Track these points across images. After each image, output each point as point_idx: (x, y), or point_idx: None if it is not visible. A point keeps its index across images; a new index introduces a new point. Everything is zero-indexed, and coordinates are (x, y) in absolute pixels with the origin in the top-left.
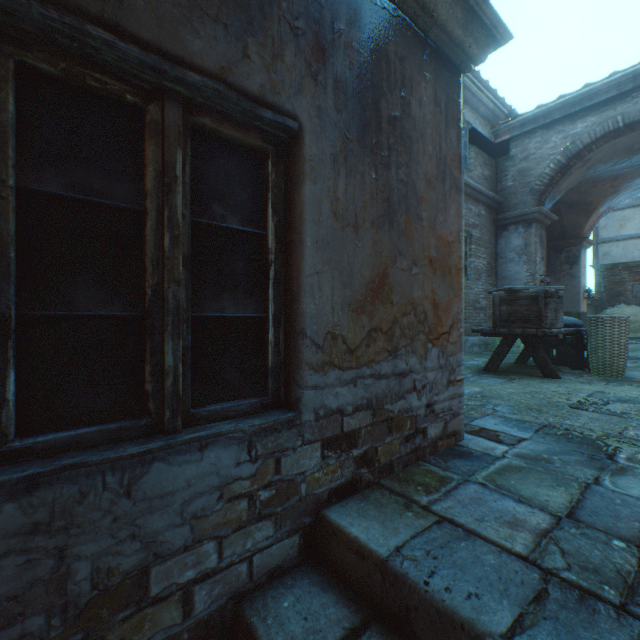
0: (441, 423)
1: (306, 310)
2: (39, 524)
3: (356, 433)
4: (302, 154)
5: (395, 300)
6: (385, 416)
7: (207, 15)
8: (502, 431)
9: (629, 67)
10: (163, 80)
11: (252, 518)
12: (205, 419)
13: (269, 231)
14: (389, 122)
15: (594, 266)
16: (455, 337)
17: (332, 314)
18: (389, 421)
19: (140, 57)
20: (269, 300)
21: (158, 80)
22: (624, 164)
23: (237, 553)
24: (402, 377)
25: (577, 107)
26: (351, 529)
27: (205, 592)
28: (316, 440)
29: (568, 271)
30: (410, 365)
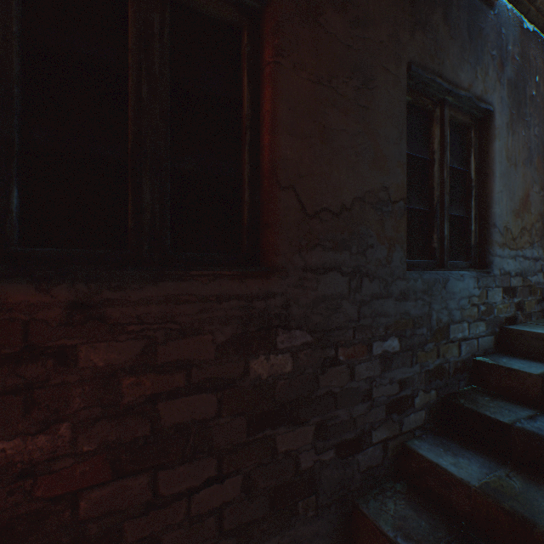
0: None
1: (496, 212)
2: (425, 290)
3: (515, 289)
4: (493, 125)
5: (532, 211)
6: (527, 283)
7: (464, 60)
8: None
9: None
10: (446, 96)
11: (478, 318)
12: (451, 266)
13: (471, 170)
14: (529, 99)
15: None
16: None
17: (505, 216)
18: (529, 287)
19: (447, 88)
20: (471, 208)
21: (443, 96)
22: None
23: (473, 334)
24: (535, 261)
25: None
26: (533, 331)
27: (464, 347)
28: (499, 287)
29: None
30: (539, 255)
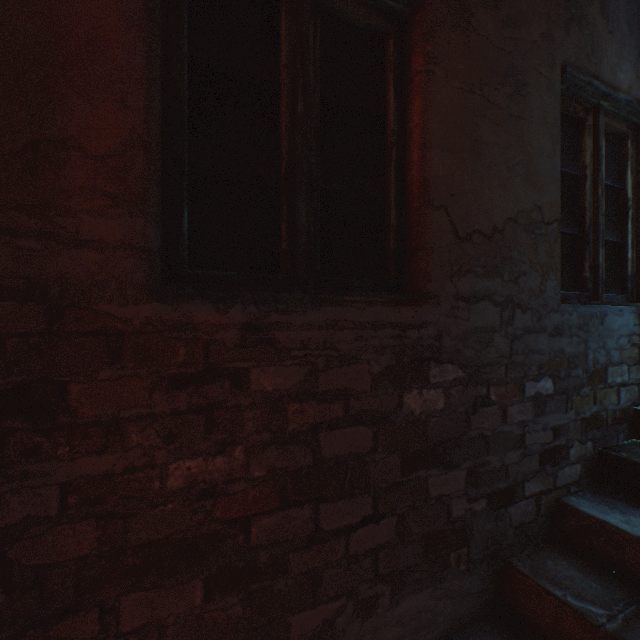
0: None
1: None
2: (580, 326)
3: None
4: None
5: None
6: None
7: (623, 58)
8: None
9: None
10: (601, 101)
11: (638, 361)
12: (605, 300)
13: (627, 187)
14: None
15: None
16: None
17: None
18: None
19: (604, 91)
20: (627, 232)
21: (597, 101)
22: None
23: (633, 379)
24: None
25: None
26: None
27: (623, 394)
28: None
29: None
30: None
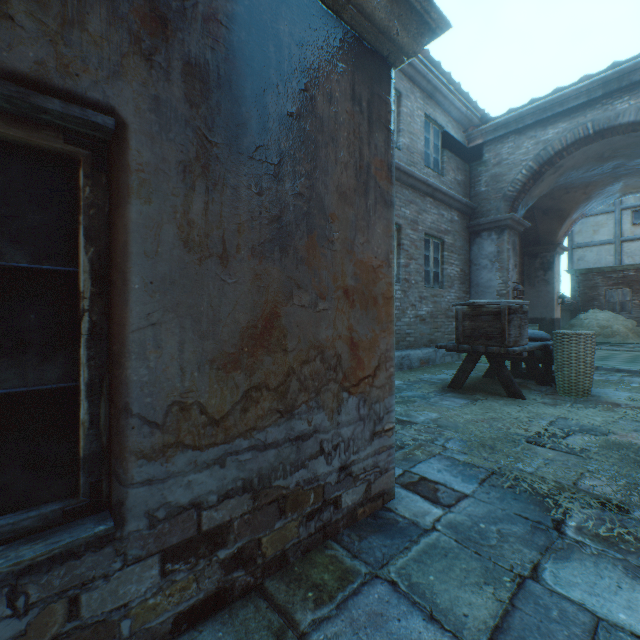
0: (362, 486)
1: (132, 378)
2: None
3: (225, 528)
4: (126, 162)
5: (291, 346)
6: (274, 495)
7: None
8: (443, 483)
9: (599, 73)
10: None
11: None
12: None
13: (81, 268)
14: (281, 121)
15: (569, 271)
16: (383, 379)
17: (181, 377)
18: (281, 500)
19: None
20: (81, 363)
21: None
22: (595, 171)
23: None
24: (302, 441)
25: (548, 113)
26: None
27: None
28: (151, 554)
29: (543, 277)
30: (315, 424)
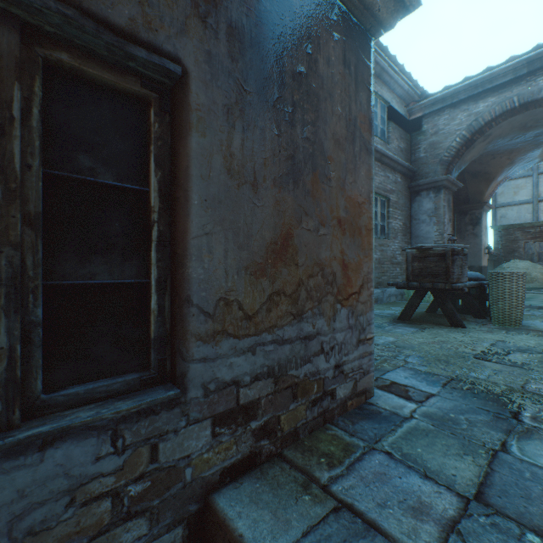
0: (351, 383)
1: (192, 275)
2: None
3: (255, 404)
4: (188, 102)
5: (300, 262)
6: (289, 382)
7: None
8: (412, 386)
9: (524, 54)
10: None
11: (118, 519)
12: (61, 405)
13: (151, 187)
14: (294, 78)
15: (493, 227)
16: (365, 296)
17: (225, 278)
18: (294, 387)
19: None
20: (151, 264)
21: None
22: (519, 139)
23: None
24: (308, 340)
25: (479, 89)
26: (237, 523)
27: None
28: (205, 417)
29: (471, 231)
30: (317, 327)
